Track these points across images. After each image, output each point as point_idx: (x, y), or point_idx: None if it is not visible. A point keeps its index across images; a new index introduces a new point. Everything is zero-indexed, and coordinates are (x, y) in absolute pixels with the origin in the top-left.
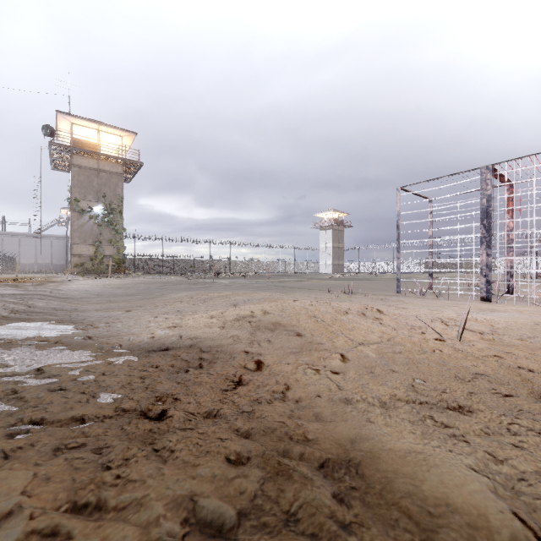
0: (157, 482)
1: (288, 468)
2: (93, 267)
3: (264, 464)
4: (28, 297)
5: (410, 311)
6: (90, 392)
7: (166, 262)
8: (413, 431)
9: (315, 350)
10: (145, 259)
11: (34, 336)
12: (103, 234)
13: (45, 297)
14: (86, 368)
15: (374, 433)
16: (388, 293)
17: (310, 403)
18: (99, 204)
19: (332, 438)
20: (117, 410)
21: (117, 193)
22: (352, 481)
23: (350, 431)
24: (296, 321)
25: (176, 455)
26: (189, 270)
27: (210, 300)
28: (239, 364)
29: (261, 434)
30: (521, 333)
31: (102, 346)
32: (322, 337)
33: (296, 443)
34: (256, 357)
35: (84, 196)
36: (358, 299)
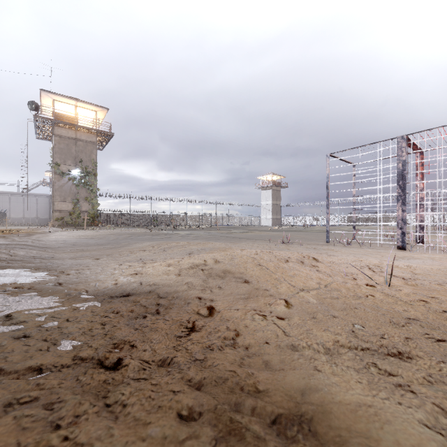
0: (105, 446)
1: (241, 427)
2: (71, 221)
3: (216, 421)
4: (12, 246)
5: (340, 258)
6: (51, 339)
7: (133, 216)
8: (360, 380)
9: (261, 296)
10: (116, 214)
11: (10, 283)
12: (80, 193)
13: (26, 247)
14: (52, 315)
15: (322, 383)
16: (319, 243)
17: (259, 350)
18: (76, 167)
19: (282, 389)
20: (74, 359)
21: (92, 158)
22: (305, 441)
23: (299, 381)
24: (243, 269)
25: (128, 410)
26: (153, 223)
27: (169, 249)
28: (193, 310)
29: (213, 384)
30: (438, 278)
31: (70, 292)
32: (267, 284)
33: (247, 395)
34: (208, 303)
35: (64, 161)
36: (295, 248)
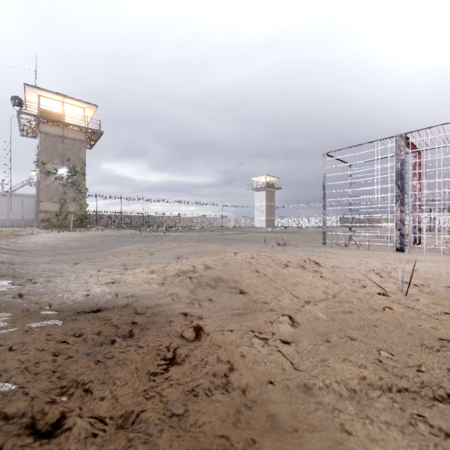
0: None
1: None
2: (58, 222)
3: None
4: None
5: (340, 262)
6: None
7: (124, 218)
8: None
9: (260, 311)
10: (106, 215)
11: None
12: (67, 193)
13: None
14: None
15: None
16: (315, 245)
17: (261, 395)
18: (63, 166)
19: None
20: None
21: (80, 157)
22: None
23: None
24: (238, 277)
25: None
26: (145, 225)
27: (157, 252)
28: (175, 332)
29: None
30: None
31: (29, 306)
32: (266, 295)
33: None
34: (195, 321)
35: (50, 160)
36: (291, 250)
